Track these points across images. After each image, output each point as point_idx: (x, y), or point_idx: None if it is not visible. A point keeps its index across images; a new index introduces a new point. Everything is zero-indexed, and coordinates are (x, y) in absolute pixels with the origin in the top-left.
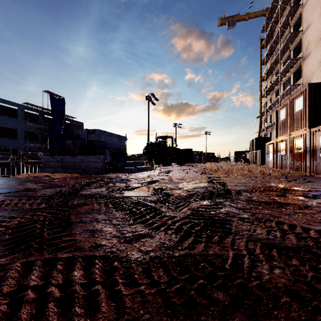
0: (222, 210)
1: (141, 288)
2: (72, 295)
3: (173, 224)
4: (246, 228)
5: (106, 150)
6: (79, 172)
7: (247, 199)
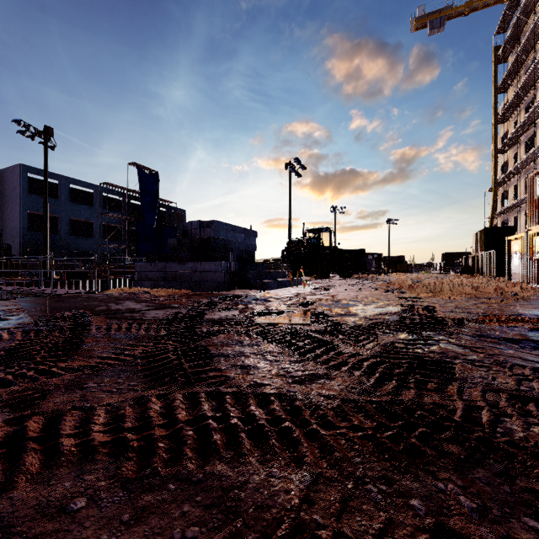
0: (435, 348)
1: (342, 430)
2: (261, 429)
3: (360, 364)
4: (478, 375)
5: (229, 253)
6: (190, 287)
7: (475, 334)
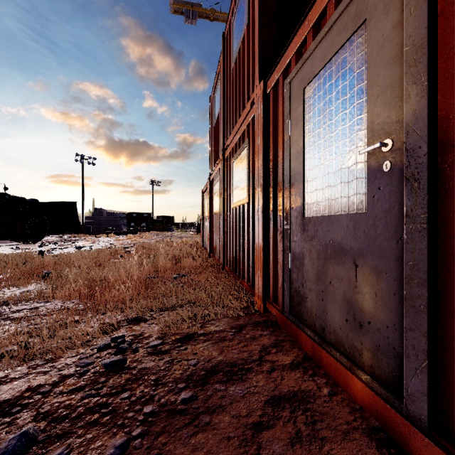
0: None
1: None
2: None
3: None
4: None
5: None
6: None
7: None
